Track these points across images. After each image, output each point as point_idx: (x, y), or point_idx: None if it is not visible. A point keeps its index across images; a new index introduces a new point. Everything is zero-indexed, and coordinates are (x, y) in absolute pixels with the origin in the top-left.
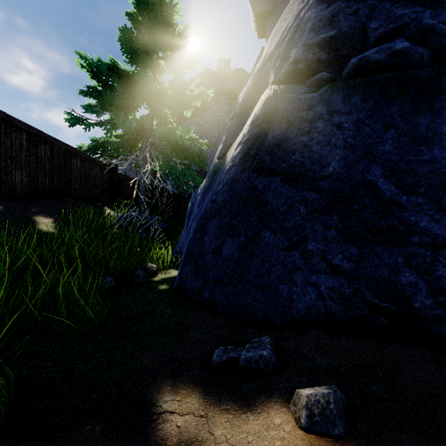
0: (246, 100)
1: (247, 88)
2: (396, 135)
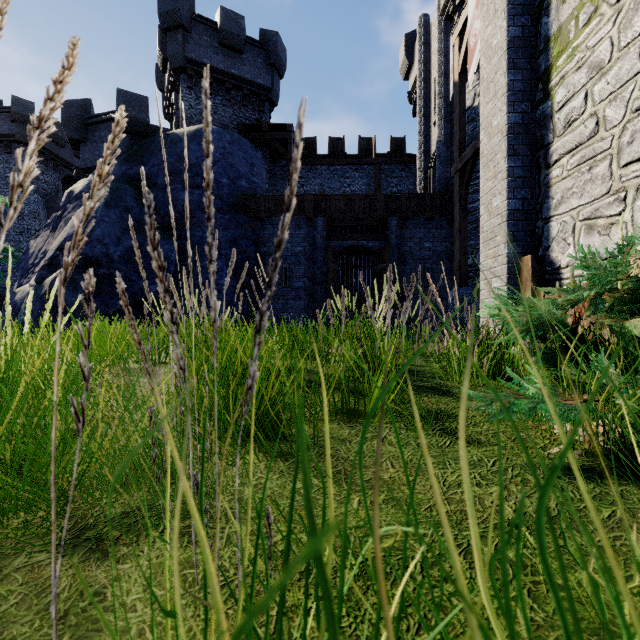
0: (53, 260)
1: (54, 252)
2: (95, 295)
